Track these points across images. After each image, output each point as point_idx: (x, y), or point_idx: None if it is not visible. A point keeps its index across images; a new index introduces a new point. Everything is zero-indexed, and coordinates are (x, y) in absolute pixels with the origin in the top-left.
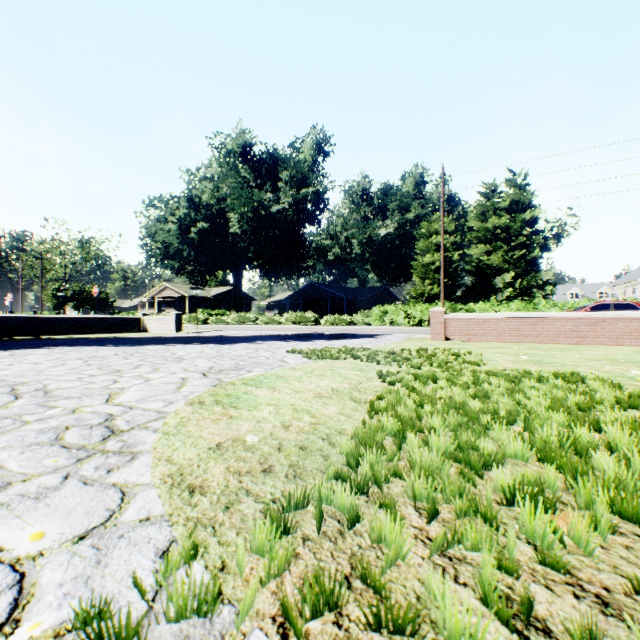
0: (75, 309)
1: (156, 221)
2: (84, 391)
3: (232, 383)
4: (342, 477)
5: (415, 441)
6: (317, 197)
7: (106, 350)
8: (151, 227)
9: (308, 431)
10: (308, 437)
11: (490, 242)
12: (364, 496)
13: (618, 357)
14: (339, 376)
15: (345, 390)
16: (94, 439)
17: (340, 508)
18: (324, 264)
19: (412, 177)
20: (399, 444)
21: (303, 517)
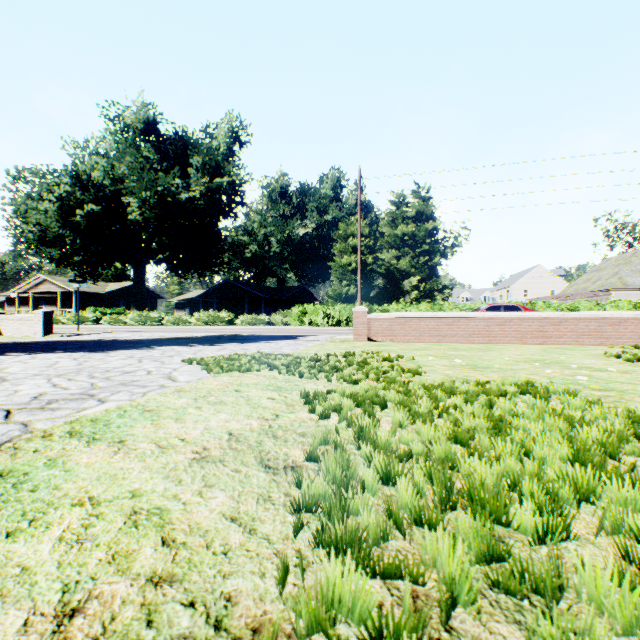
0: None
1: (27, 198)
2: None
3: (45, 434)
4: None
5: None
6: (233, 188)
7: None
8: (20, 205)
9: (124, 637)
10: None
11: (399, 248)
12: None
13: (538, 357)
14: (246, 403)
15: (252, 436)
16: None
17: None
18: (241, 261)
19: (330, 180)
20: None
21: None
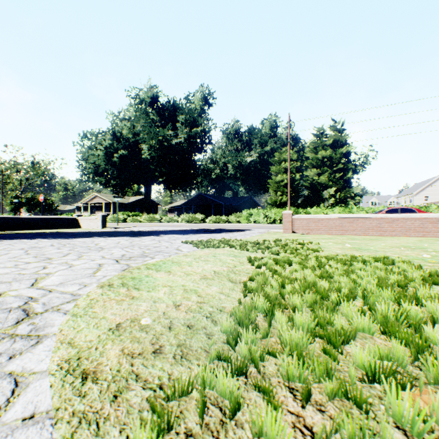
0: (28, 211)
1: (88, 149)
2: (15, 276)
3: (138, 268)
4: (223, 357)
5: (284, 321)
6: (204, 134)
7: (45, 242)
8: (85, 153)
9: (195, 310)
10: (195, 315)
11: (320, 167)
12: (243, 377)
13: (410, 245)
14: (219, 261)
15: (224, 272)
16: (8, 323)
17: (222, 393)
18: (209, 181)
19: (268, 122)
20: (269, 321)
21: (187, 406)
